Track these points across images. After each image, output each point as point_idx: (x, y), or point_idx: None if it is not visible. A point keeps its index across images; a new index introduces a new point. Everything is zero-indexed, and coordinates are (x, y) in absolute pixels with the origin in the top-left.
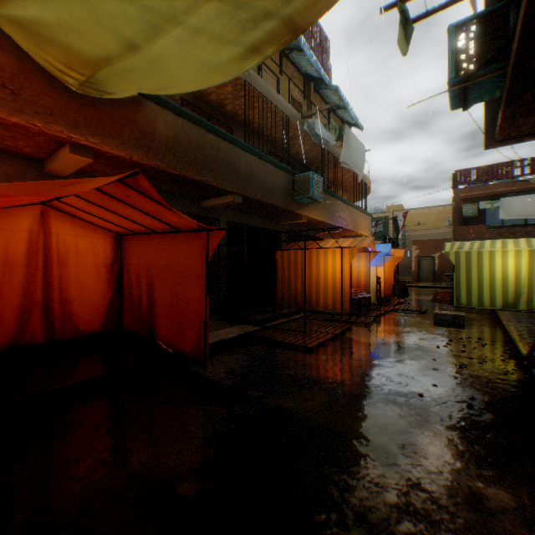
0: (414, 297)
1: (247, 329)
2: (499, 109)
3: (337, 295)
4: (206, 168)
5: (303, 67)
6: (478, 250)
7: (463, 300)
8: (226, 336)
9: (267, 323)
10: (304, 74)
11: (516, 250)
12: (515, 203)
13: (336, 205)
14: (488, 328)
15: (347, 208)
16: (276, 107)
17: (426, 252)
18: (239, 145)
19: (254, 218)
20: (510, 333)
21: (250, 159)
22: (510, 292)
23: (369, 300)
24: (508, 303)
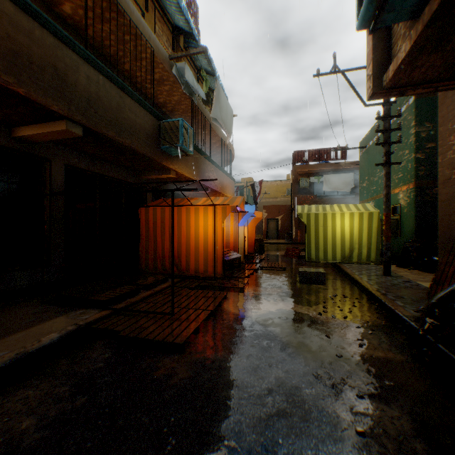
0: (269, 252)
1: (84, 319)
2: (410, 36)
3: (209, 257)
4: (0, 57)
5: (171, 14)
6: (324, 212)
7: (313, 255)
8: (37, 342)
9: (121, 303)
10: (173, 26)
11: (351, 213)
12: (333, 179)
13: (205, 164)
14: (342, 281)
15: (215, 170)
16: (137, 28)
17: (273, 215)
18: (76, 49)
19: (110, 167)
20: (370, 289)
21: (96, 77)
22: (347, 247)
23: (240, 260)
24: (346, 257)
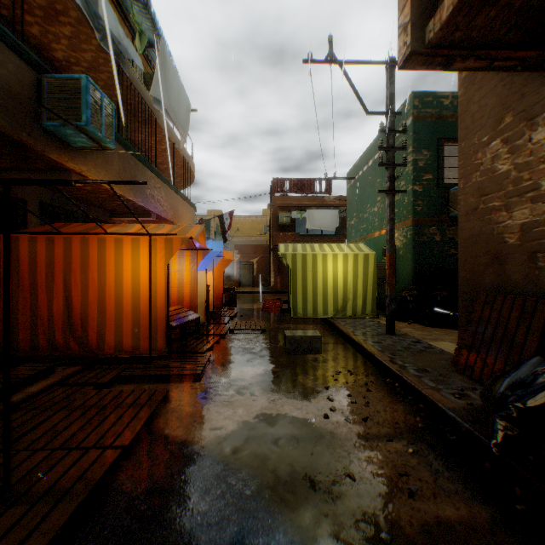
0: (243, 305)
1: None
2: None
3: (142, 323)
4: None
5: None
6: (314, 253)
7: (300, 310)
8: None
9: None
10: None
11: (345, 254)
12: (318, 216)
13: (146, 176)
14: (340, 346)
15: (164, 187)
16: None
17: (247, 257)
18: None
19: None
20: (383, 360)
21: None
22: (341, 298)
23: (198, 323)
24: (339, 310)
